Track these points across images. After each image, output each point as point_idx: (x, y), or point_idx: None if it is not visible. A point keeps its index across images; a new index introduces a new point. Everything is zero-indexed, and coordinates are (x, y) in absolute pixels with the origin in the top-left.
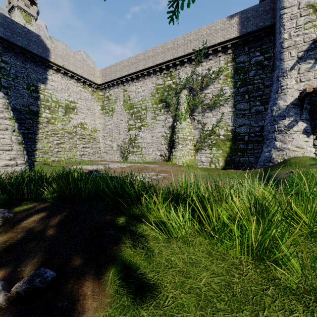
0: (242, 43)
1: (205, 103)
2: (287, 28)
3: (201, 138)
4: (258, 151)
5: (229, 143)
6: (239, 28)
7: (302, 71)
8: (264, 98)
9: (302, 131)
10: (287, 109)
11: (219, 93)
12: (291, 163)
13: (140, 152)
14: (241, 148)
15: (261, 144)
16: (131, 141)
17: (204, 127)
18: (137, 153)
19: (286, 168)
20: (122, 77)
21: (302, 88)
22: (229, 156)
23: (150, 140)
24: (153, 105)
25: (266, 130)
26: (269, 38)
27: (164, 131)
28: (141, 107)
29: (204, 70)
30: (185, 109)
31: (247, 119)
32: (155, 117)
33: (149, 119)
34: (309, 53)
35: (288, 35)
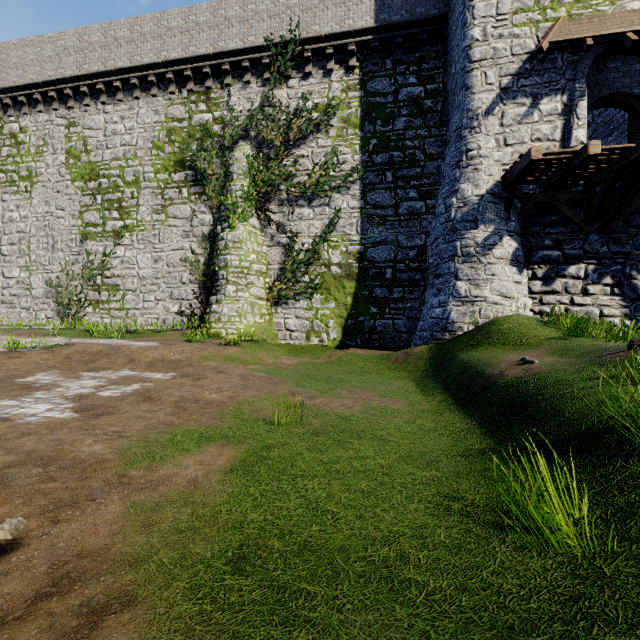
0: (381, 49)
1: (297, 182)
2: (480, 15)
3: (286, 270)
4: (414, 305)
5: (351, 284)
6: (374, 9)
7: (508, 120)
8: (426, 184)
9: (511, 259)
10: (480, 204)
11: (330, 161)
12: (502, 333)
13: (121, 304)
14: (379, 297)
15: (419, 288)
16: (91, 271)
17: (294, 241)
18: (110, 307)
19: (494, 347)
20: (60, 81)
21: (508, 161)
22: (352, 315)
23: (149, 271)
24: (158, 174)
25: (435, 253)
26: (435, 48)
27: (189, 247)
28: (124, 177)
29: (293, 99)
30: (247, 191)
31: (391, 229)
32: (164, 208)
33: (146, 211)
34: (522, 82)
35: (481, 32)
